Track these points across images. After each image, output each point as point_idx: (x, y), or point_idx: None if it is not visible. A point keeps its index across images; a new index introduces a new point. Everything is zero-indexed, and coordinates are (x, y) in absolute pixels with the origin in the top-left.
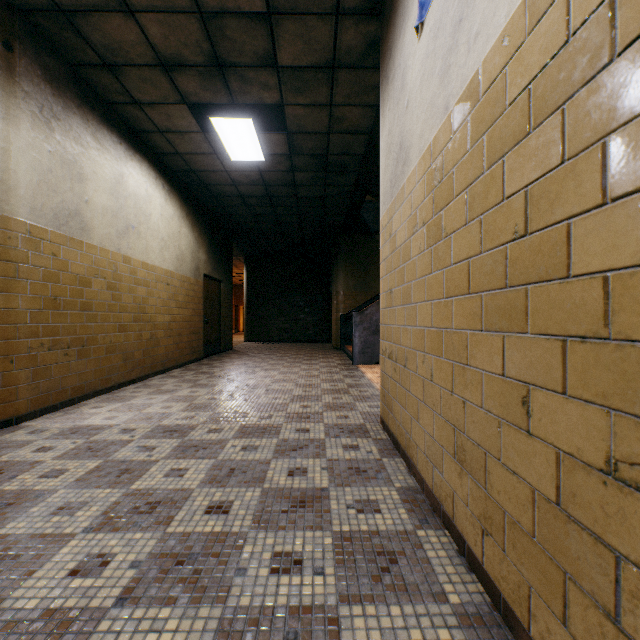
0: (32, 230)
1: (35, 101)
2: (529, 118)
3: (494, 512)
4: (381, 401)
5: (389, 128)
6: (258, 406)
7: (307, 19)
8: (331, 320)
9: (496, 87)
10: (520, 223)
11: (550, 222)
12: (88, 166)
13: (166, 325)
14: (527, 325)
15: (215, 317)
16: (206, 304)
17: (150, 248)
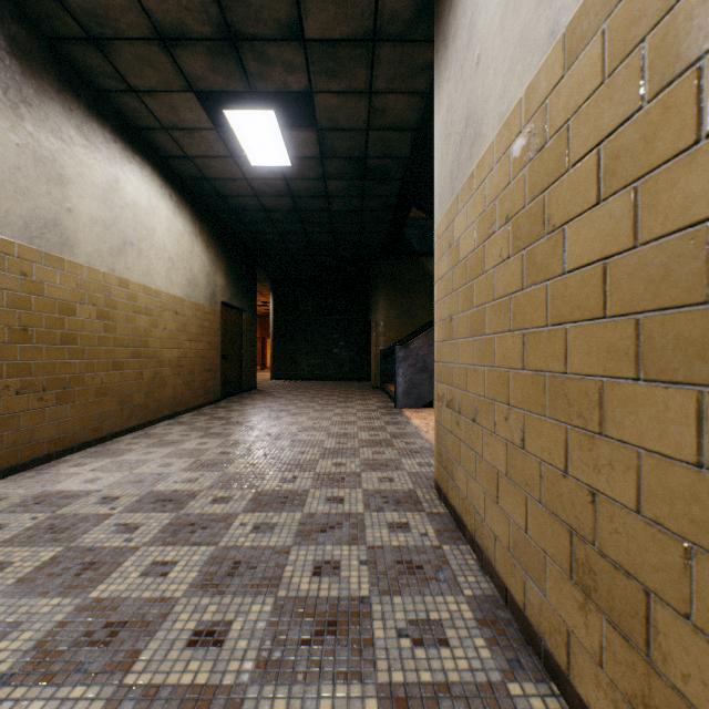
0: None
1: None
2: None
3: (672, 707)
4: (436, 461)
5: (448, 104)
6: (280, 464)
7: None
8: (369, 355)
9: None
10: None
11: None
12: (71, 166)
13: (174, 361)
14: None
15: (235, 352)
16: (224, 337)
17: (154, 269)
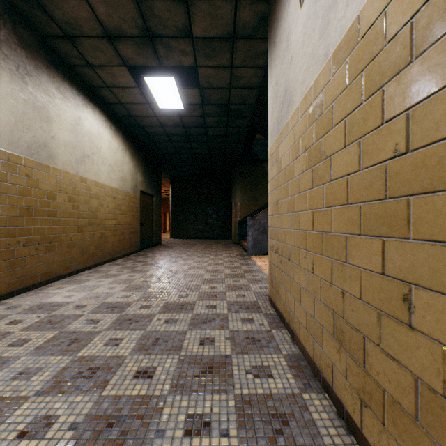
0: (10, 157)
1: (12, 61)
2: (411, 48)
3: (373, 389)
4: (269, 284)
5: (276, 80)
6: (178, 287)
7: (214, 0)
8: (231, 223)
9: (375, 28)
10: (401, 142)
11: (435, 138)
12: (54, 111)
13: (113, 227)
14: (409, 231)
15: (149, 221)
16: (142, 212)
17: (101, 171)
